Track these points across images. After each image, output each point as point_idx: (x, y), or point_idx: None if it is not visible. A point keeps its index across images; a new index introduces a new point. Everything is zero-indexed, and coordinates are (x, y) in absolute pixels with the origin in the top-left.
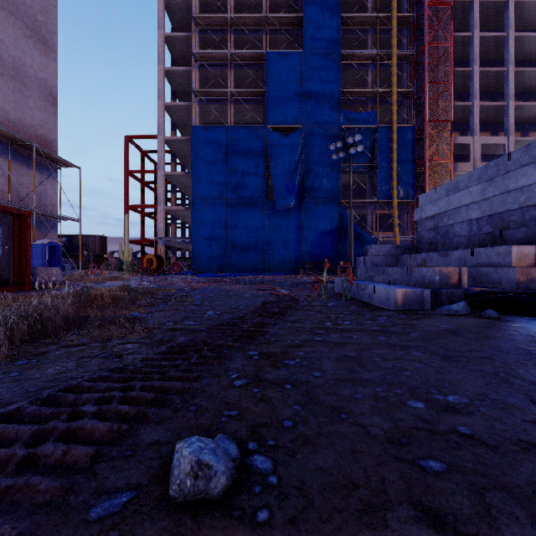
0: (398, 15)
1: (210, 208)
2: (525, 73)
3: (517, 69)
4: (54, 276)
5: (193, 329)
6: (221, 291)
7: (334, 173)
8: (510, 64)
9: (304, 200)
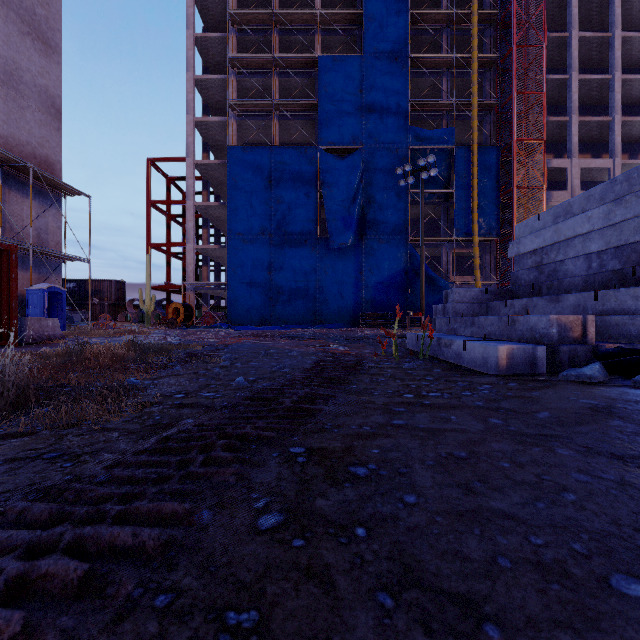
0: (479, 11)
1: (250, 246)
2: (634, 82)
3: (624, 76)
4: (50, 329)
5: (211, 405)
6: (260, 348)
7: (401, 204)
8: (616, 71)
9: (364, 237)
